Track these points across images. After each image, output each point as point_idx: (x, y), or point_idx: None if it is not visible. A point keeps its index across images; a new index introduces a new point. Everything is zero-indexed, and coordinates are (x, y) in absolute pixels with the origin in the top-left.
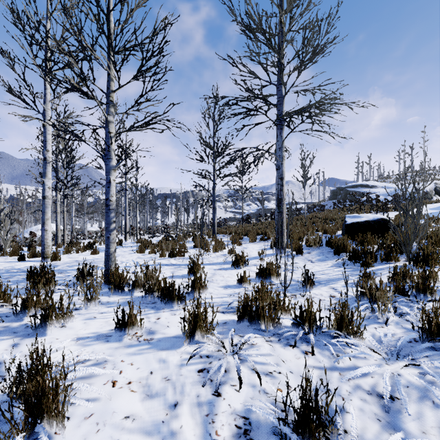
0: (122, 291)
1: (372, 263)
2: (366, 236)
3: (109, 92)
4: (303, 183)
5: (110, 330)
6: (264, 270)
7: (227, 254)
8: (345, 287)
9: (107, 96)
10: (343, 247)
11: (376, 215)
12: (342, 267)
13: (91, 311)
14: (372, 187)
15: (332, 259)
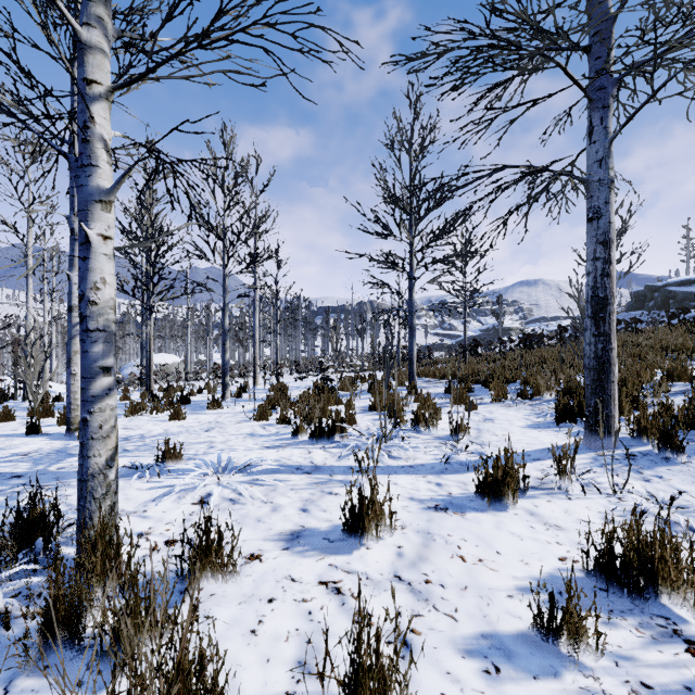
0: (73, 655)
1: None
2: None
3: None
4: None
5: None
6: (628, 559)
7: (447, 435)
8: None
9: None
10: None
11: None
12: None
13: None
14: None
15: None
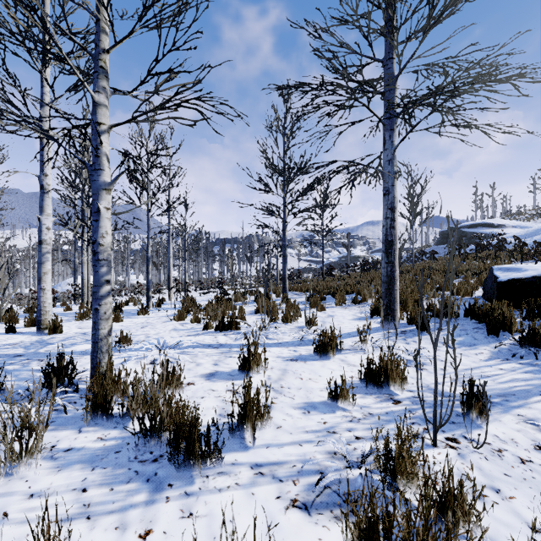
0: (109, 418)
1: None
2: None
3: (98, 52)
4: (410, 221)
5: None
6: (376, 370)
7: (304, 325)
8: None
9: (95, 59)
10: (503, 322)
11: None
12: (512, 360)
13: (13, 487)
14: (499, 226)
15: (486, 343)
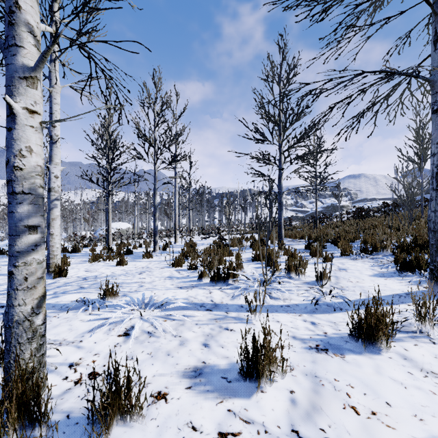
0: None
1: None
2: None
3: None
4: (418, 164)
5: None
6: None
7: (313, 281)
8: None
9: None
10: None
11: None
12: None
13: None
14: None
15: None
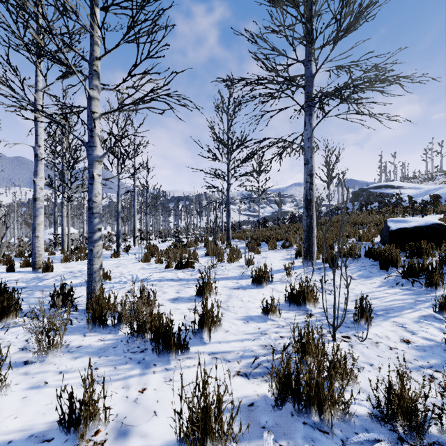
0: (104, 327)
1: (441, 284)
2: (419, 245)
3: (92, 59)
4: (327, 183)
5: (55, 421)
6: (296, 294)
7: (244, 265)
8: (418, 324)
9: (90, 65)
10: (391, 260)
11: (428, 219)
12: (395, 287)
13: (46, 368)
14: (398, 188)
15: (379, 275)
